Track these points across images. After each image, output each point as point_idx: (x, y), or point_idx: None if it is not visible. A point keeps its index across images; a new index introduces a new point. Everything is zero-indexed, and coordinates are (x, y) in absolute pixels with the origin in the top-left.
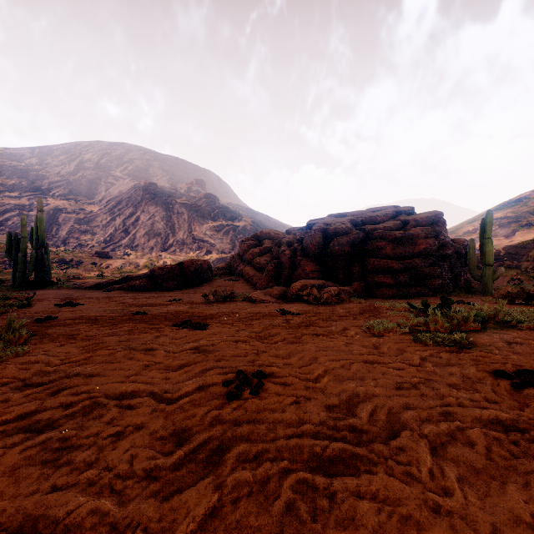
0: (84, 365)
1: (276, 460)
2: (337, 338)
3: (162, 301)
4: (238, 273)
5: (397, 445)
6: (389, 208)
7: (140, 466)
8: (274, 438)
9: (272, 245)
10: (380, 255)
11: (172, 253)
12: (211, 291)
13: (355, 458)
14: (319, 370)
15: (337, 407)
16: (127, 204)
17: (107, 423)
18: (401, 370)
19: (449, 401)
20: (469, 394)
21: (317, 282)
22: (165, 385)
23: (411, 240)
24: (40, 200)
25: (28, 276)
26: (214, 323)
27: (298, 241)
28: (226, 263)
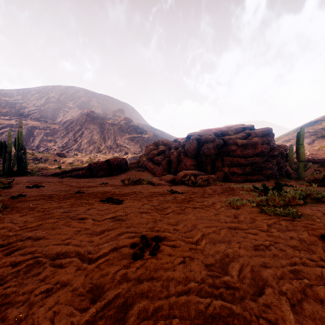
0: (35, 230)
1: (169, 318)
2: (209, 210)
3: (95, 184)
4: (144, 166)
5: (264, 302)
6: (238, 125)
7: (59, 324)
8: (168, 295)
9: (165, 149)
10: (233, 155)
11: (103, 154)
12: (126, 178)
13: (233, 316)
14: (199, 234)
15: (213, 266)
16: (76, 124)
17: (41, 280)
18: (256, 235)
19: (295, 261)
20: (308, 254)
21: (194, 172)
22: (89, 247)
23: (253, 146)
24: (20, 121)
25: (12, 168)
26: (127, 199)
27: (181, 146)
28: (136, 160)
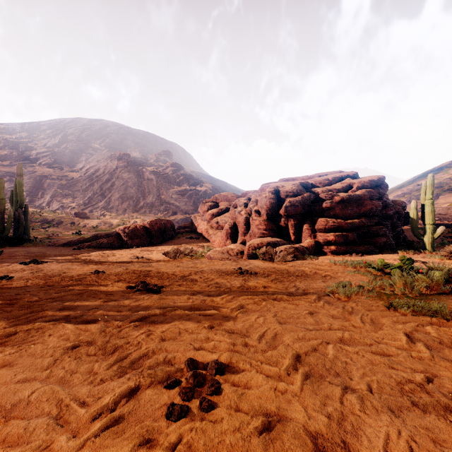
0: (2, 346)
1: None
2: (301, 304)
3: (124, 259)
4: (198, 231)
5: None
6: (335, 173)
7: None
8: None
9: (229, 206)
10: (330, 215)
11: (142, 214)
12: (172, 249)
13: None
14: (291, 357)
15: (330, 440)
16: (104, 172)
17: None
18: (394, 358)
19: None
20: None
21: (272, 240)
22: (85, 389)
23: (358, 201)
24: (20, 166)
25: (6, 234)
26: (170, 284)
27: (253, 202)
28: (188, 222)
